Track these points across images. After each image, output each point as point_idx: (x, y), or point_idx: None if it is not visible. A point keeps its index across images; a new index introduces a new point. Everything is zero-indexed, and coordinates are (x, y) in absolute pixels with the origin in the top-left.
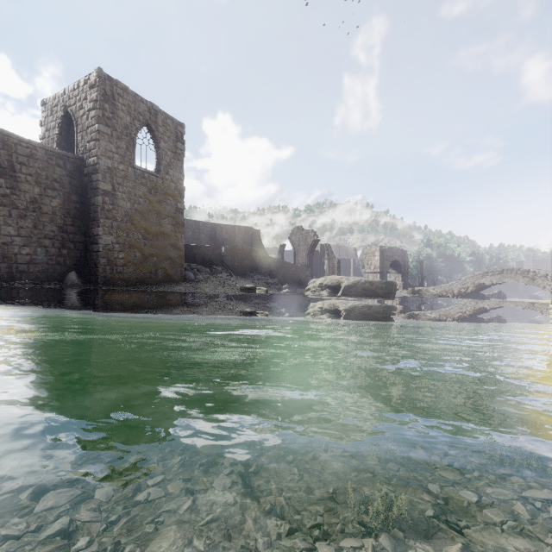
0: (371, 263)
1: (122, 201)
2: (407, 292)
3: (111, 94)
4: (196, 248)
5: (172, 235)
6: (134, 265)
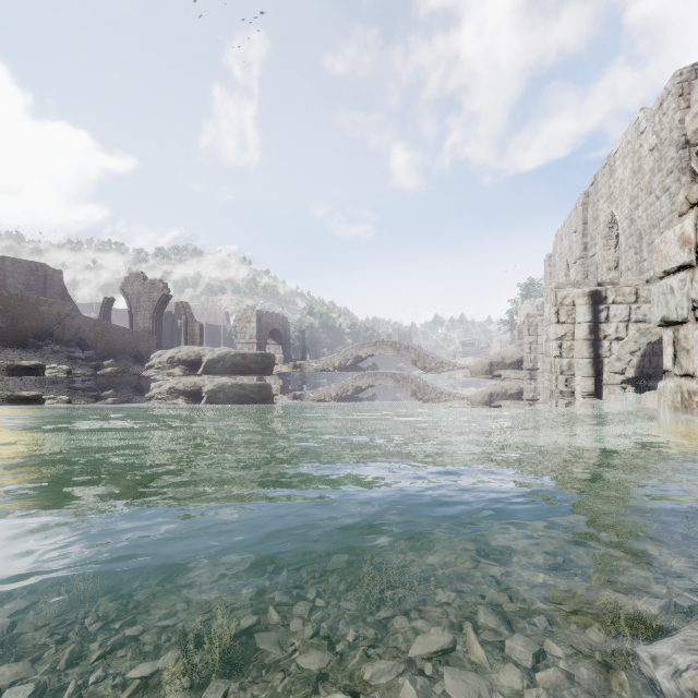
0: (246, 331)
1: None
2: (288, 367)
3: None
4: None
5: None
6: None
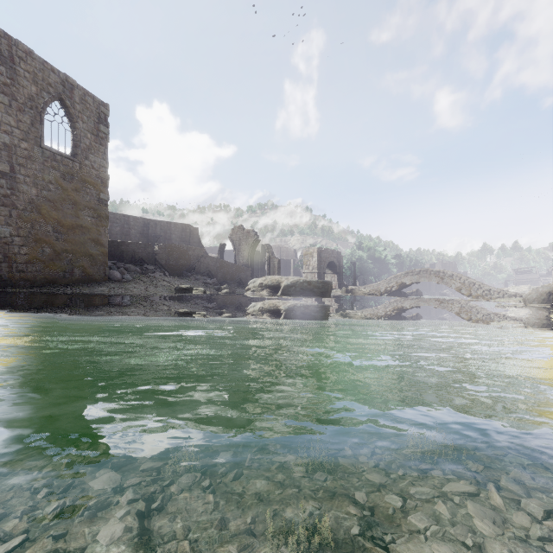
0: (309, 264)
1: (24, 186)
2: (342, 291)
3: (9, 55)
4: (124, 245)
5: (92, 228)
6: (42, 262)
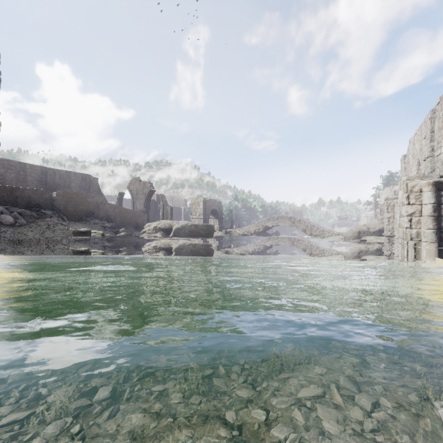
0: (197, 211)
1: None
2: (222, 233)
3: None
4: (18, 191)
5: None
6: None
